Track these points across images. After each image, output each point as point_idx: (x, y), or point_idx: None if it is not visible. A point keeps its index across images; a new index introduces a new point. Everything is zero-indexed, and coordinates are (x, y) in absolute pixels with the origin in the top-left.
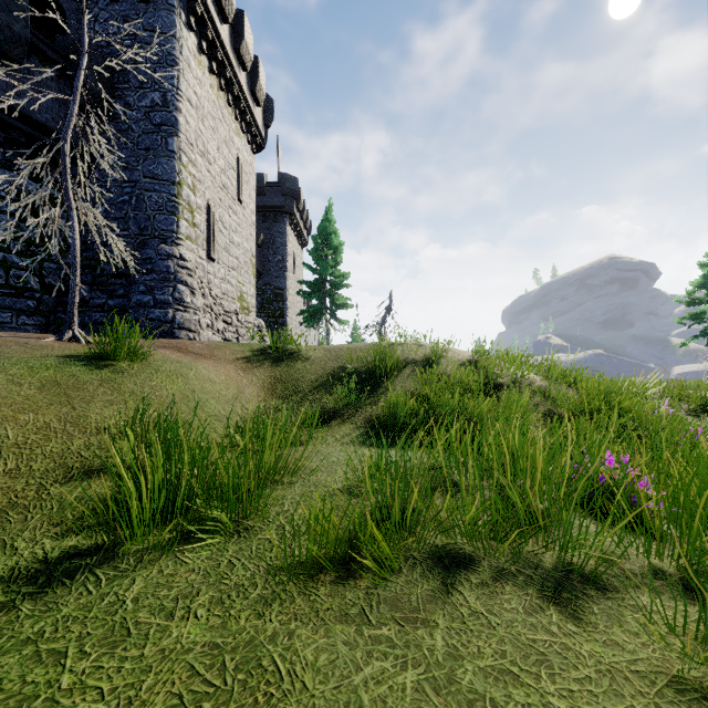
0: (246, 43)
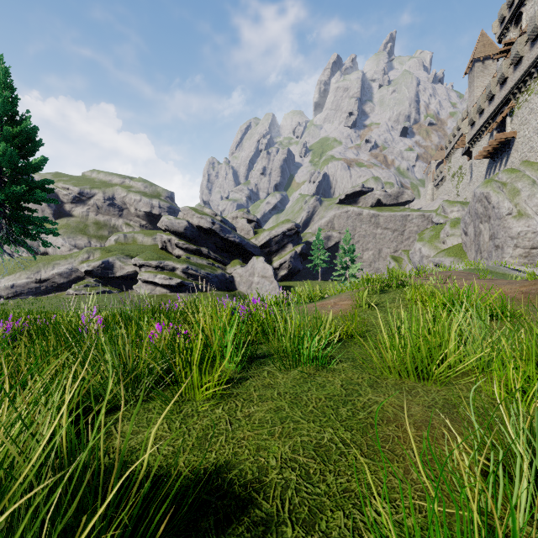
0: None
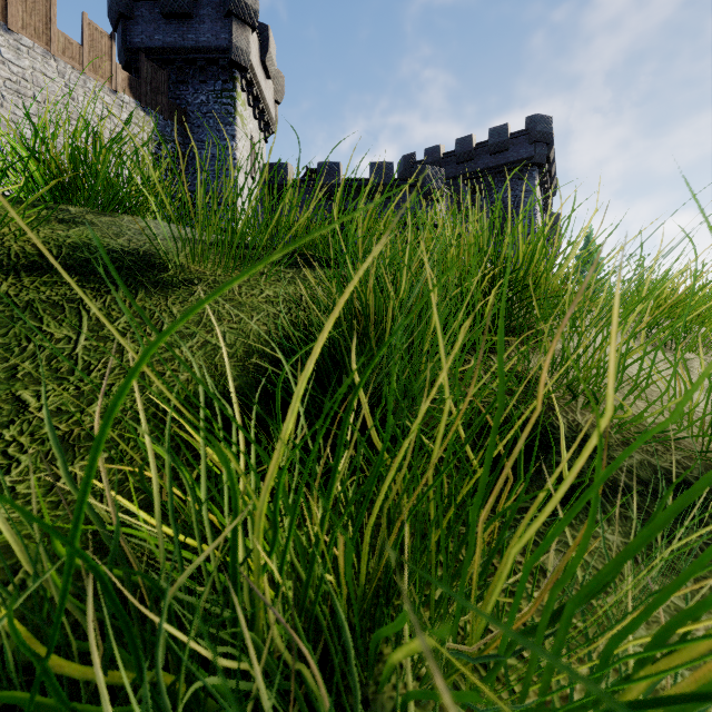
0: (554, 165)
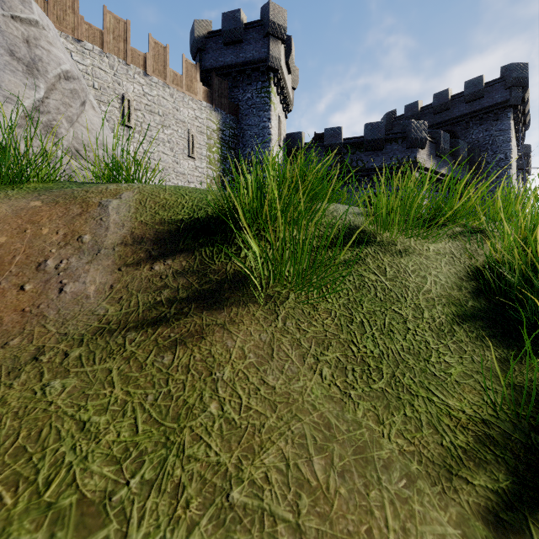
0: (528, 103)
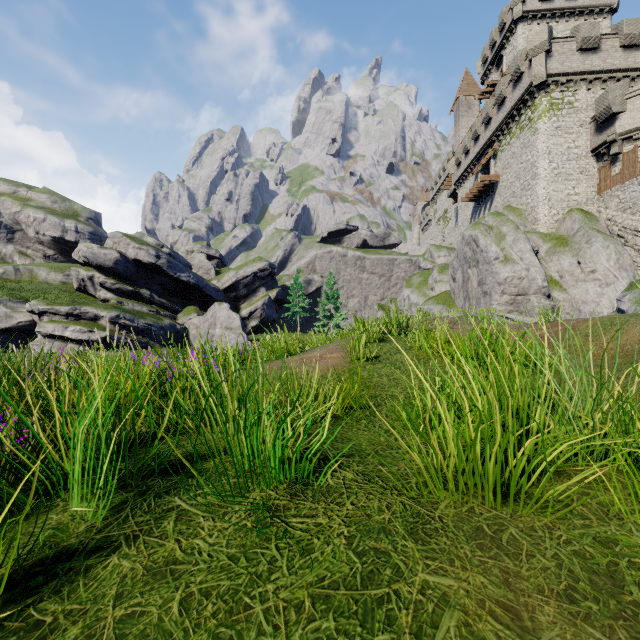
0: None
